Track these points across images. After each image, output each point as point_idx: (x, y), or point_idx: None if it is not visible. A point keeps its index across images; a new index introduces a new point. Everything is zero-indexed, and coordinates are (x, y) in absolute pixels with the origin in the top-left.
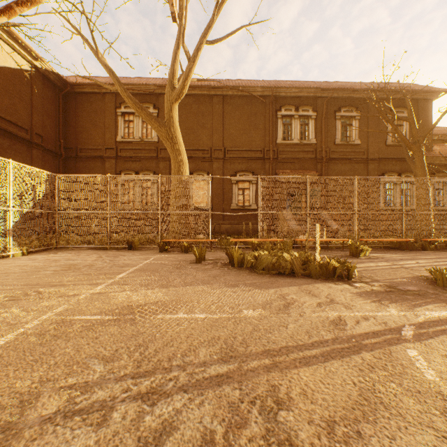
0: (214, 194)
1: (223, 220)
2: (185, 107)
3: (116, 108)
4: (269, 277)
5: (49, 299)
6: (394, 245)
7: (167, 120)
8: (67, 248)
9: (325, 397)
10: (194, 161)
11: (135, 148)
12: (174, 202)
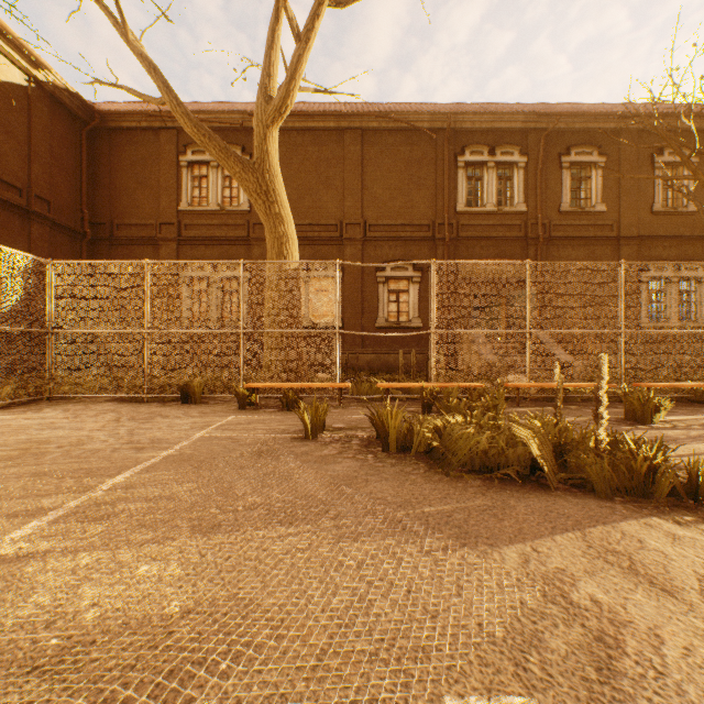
0: (346, 301)
1: (362, 346)
2: (296, 151)
3: (178, 154)
4: (481, 490)
5: None
6: (700, 395)
7: (259, 159)
8: (72, 398)
9: None
10: (312, 245)
11: (210, 222)
12: (272, 313)
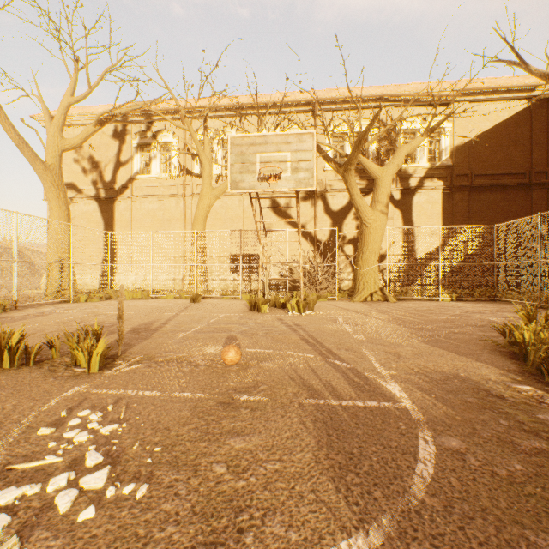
0: None
1: None
2: None
3: None
4: (488, 349)
5: (358, 314)
6: None
7: None
8: (509, 301)
9: (282, 338)
10: None
11: None
12: None
